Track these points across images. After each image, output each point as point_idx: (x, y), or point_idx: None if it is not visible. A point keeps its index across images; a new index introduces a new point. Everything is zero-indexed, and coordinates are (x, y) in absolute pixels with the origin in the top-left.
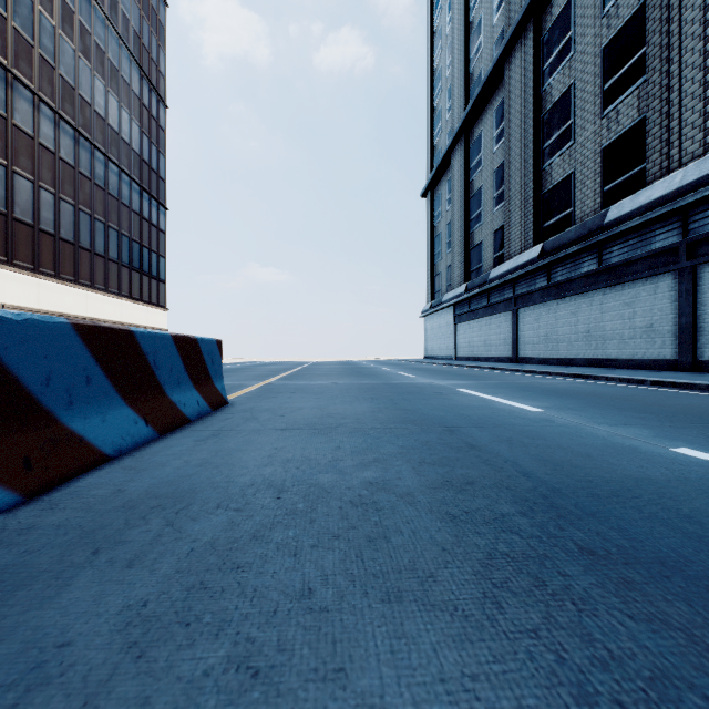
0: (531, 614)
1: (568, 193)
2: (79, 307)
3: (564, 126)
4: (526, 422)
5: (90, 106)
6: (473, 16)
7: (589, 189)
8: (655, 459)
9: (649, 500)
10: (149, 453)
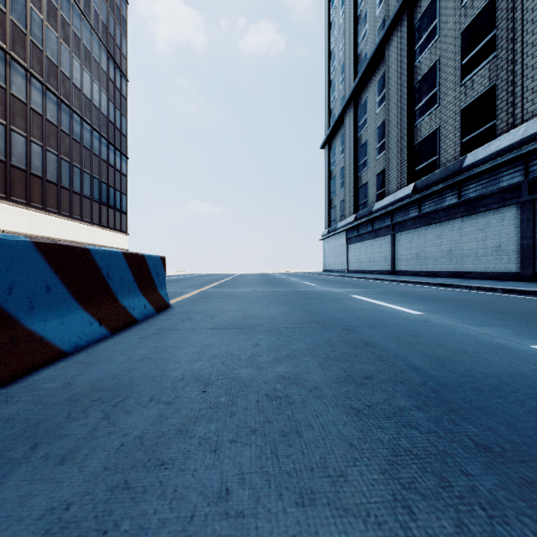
0: (443, 521)
1: (434, 144)
2: (61, 232)
3: (431, 93)
4: (409, 323)
5: (69, 80)
6: (361, 9)
7: (451, 141)
8: (521, 355)
9: (527, 394)
10: (100, 349)
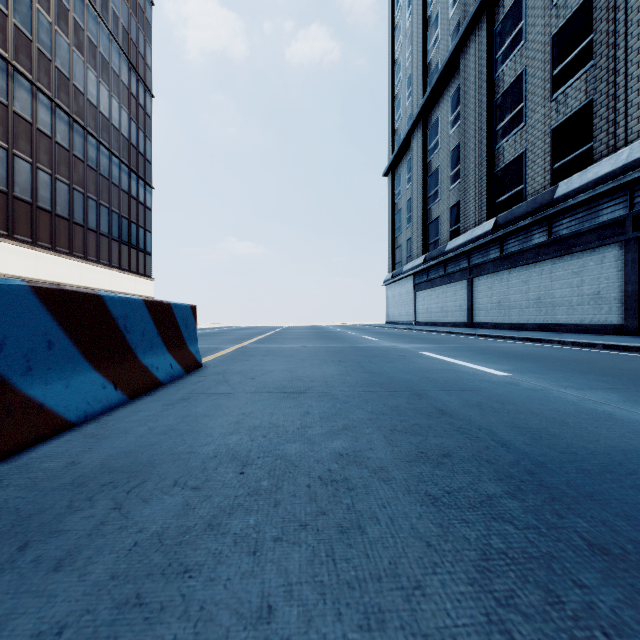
0: None
1: (520, 171)
2: (73, 277)
3: (515, 110)
4: (492, 386)
5: (83, 95)
6: (431, 10)
7: (539, 167)
8: (634, 426)
9: None
10: (114, 419)
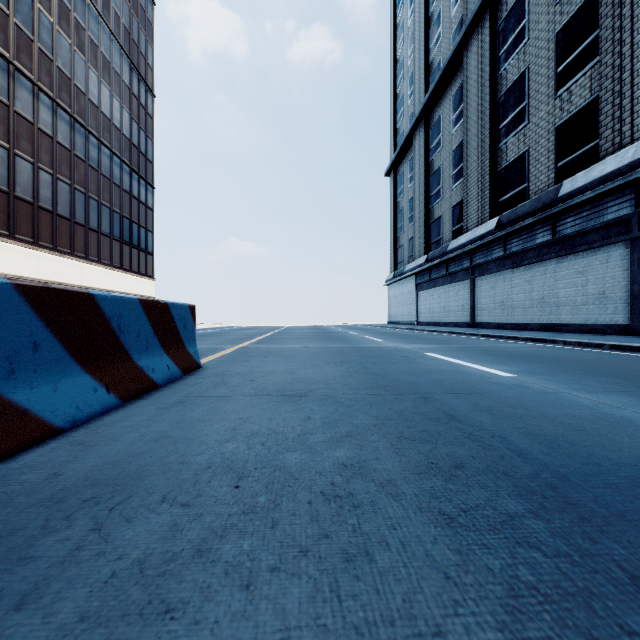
0: None
1: (523, 169)
2: (74, 277)
3: (519, 108)
4: (501, 388)
5: (84, 95)
6: (433, 9)
7: (543, 166)
8: None
9: None
10: (105, 424)
